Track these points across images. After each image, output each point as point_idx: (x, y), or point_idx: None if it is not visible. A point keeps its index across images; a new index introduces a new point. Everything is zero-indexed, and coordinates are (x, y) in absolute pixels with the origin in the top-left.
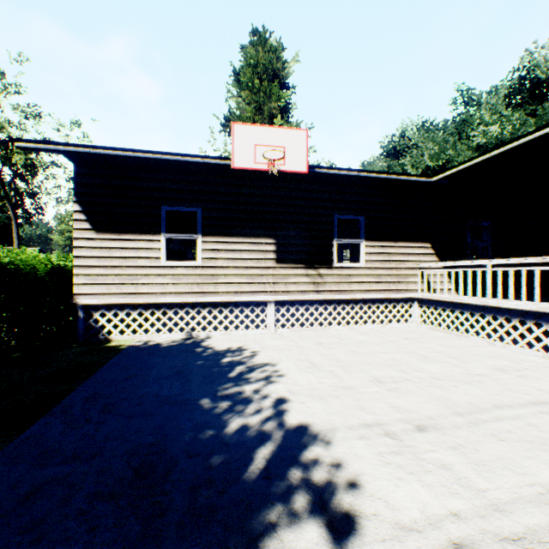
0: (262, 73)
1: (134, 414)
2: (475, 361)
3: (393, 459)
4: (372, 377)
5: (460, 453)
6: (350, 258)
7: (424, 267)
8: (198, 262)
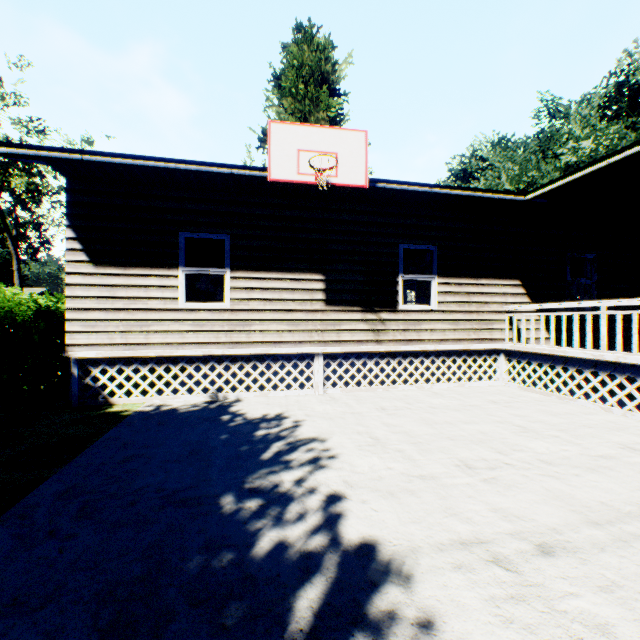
0: (307, 77)
1: (121, 522)
2: (593, 435)
3: (515, 612)
4: (458, 461)
5: (618, 600)
6: (416, 300)
7: (512, 310)
8: (226, 304)
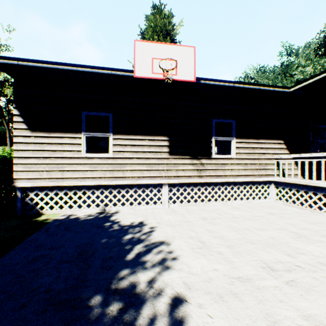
0: (159, 32)
1: None
2: None
3: None
4: (263, 263)
5: None
6: (219, 152)
7: (278, 158)
8: (110, 154)
